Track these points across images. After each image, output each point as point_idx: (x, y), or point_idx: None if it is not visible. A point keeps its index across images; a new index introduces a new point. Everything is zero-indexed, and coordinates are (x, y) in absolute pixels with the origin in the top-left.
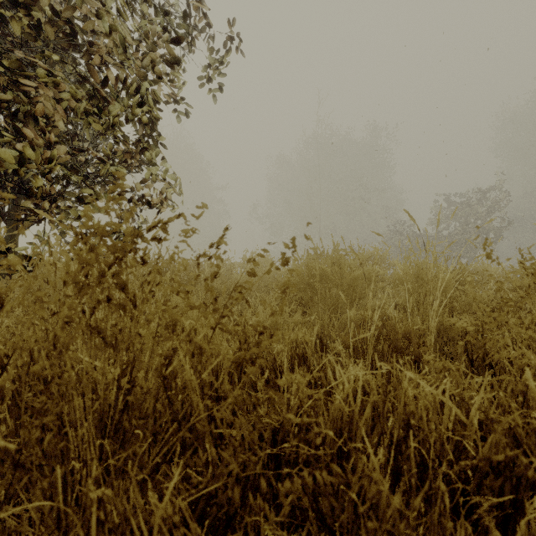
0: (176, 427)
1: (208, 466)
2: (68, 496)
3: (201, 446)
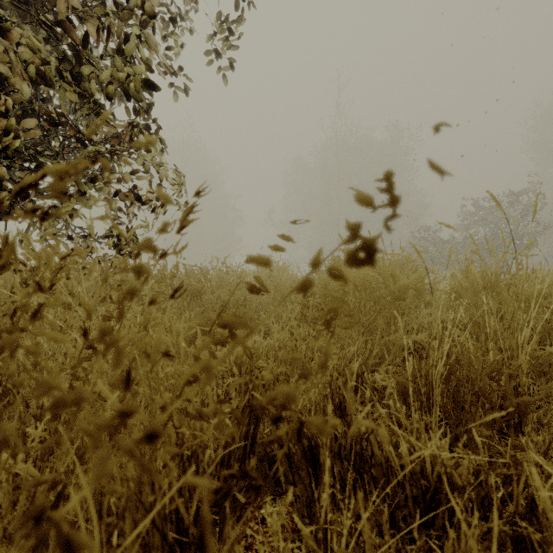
0: None
1: None
2: None
3: None
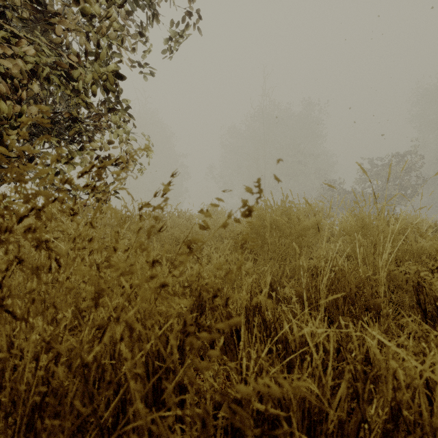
0: (110, 414)
1: None
2: None
3: None
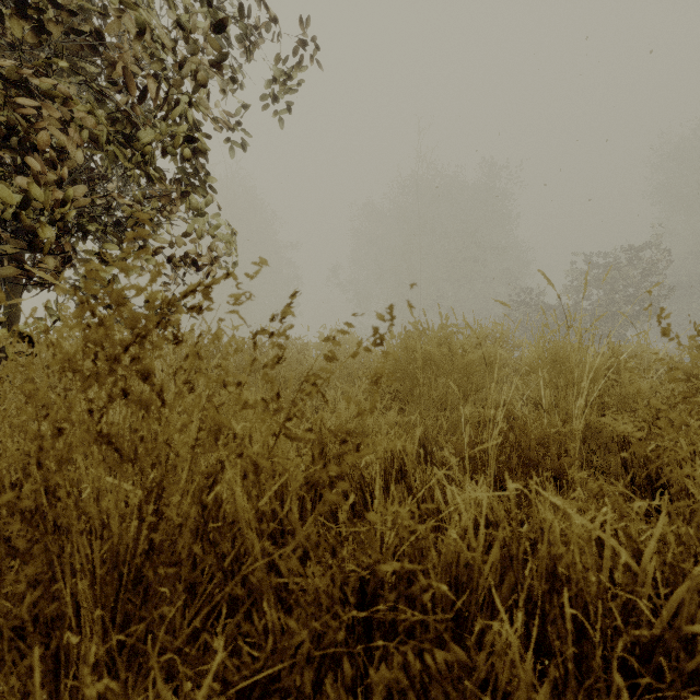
0: (222, 576)
1: (267, 632)
2: (60, 683)
3: (258, 604)
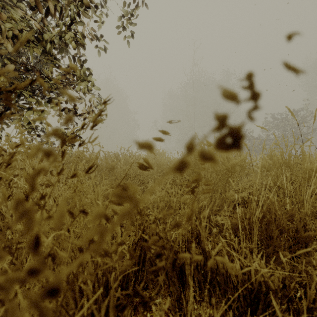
0: None
1: None
2: None
3: None
